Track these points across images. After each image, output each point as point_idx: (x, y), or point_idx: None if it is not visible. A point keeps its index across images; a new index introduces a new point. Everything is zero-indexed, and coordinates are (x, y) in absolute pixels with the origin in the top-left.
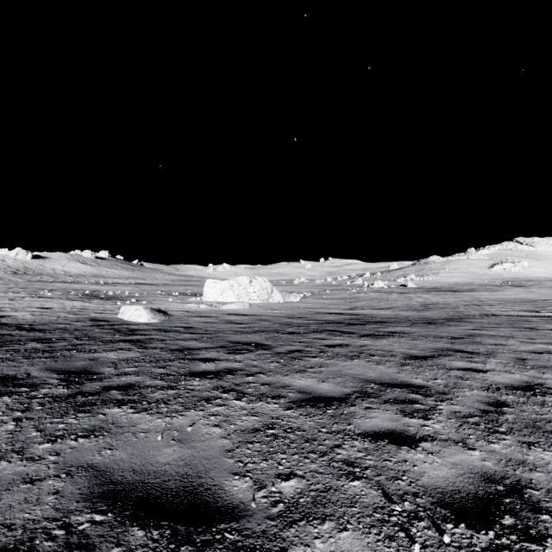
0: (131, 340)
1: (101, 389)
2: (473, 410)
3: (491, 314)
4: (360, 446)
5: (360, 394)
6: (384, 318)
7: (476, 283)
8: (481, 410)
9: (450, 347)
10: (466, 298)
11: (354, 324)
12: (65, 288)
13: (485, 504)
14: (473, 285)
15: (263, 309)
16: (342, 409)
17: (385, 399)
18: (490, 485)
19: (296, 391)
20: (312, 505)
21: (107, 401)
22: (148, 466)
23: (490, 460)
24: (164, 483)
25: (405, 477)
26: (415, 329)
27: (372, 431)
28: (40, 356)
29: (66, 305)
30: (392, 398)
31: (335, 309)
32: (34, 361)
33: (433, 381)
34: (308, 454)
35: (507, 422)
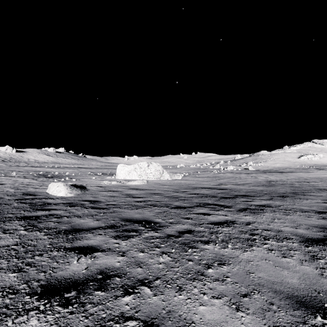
0: (31, 217)
1: None
2: None
3: (322, 189)
4: None
5: None
6: (246, 192)
7: (292, 167)
8: None
9: None
10: (293, 177)
11: (227, 198)
12: (29, 170)
13: None
14: (291, 168)
15: (156, 184)
16: None
17: None
18: None
19: None
20: None
21: None
22: None
23: None
24: None
25: None
26: (277, 202)
27: None
28: None
29: (17, 182)
30: None
31: (207, 184)
32: None
33: None
34: None
35: None
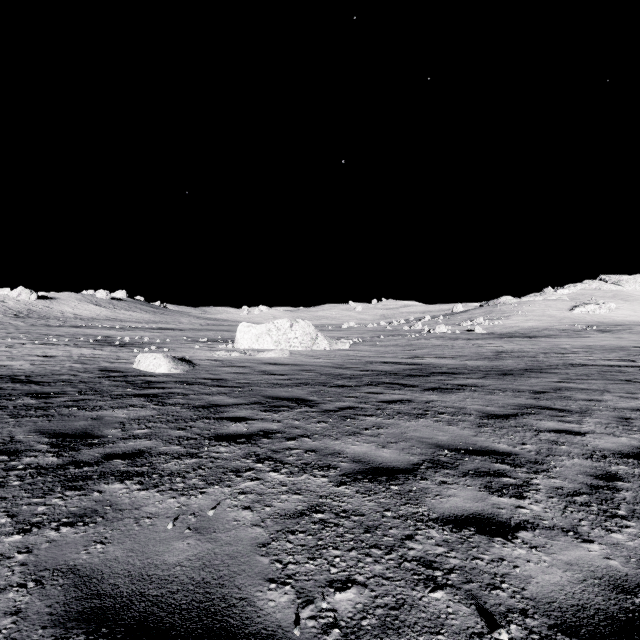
0: (146, 394)
1: (101, 457)
2: (579, 486)
3: (577, 364)
4: (439, 537)
5: (432, 464)
6: (450, 369)
7: (555, 328)
8: (589, 486)
9: (535, 403)
10: (545, 345)
11: (416, 376)
12: (75, 333)
13: (623, 627)
14: (552, 330)
15: (306, 357)
16: (410, 484)
17: (463, 471)
18: (624, 596)
19: (349, 459)
20: (380, 632)
21: (106, 474)
22: (151, 568)
23: (615, 557)
24: (171, 596)
25: (506, 584)
26: (489, 381)
27: (452, 515)
28: (32, 415)
29: (73, 353)
30: (473, 468)
31: (392, 357)
32: (23, 421)
33: (521, 447)
34: (369, 549)
35: (626, 501)
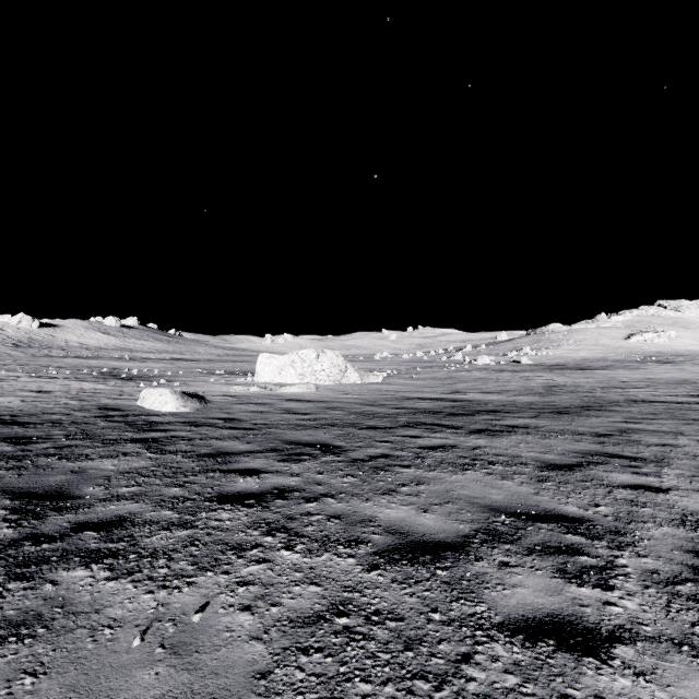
0: (145, 439)
1: (69, 528)
2: (679, 568)
3: (640, 400)
4: (507, 657)
5: (487, 536)
6: (497, 406)
7: (610, 358)
8: (691, 568)
9: (600, 449)
10: (601, 379)
11: (459, 415)
12: (78, 365)
13: None
14: (607, 360)
15: (334, 393)
16: (462, 567)
17: (528, 546)
18: None
19: (383, 530)
20: None
21: (70, 553)
22: None
23: None
24: None
25: None
26: (543, 421)
27: (521, 619)
28: (1, 467)
29: (72, 388)
30: (539, 542)
31: (430, 392)
32: None
33: (594, 509)
34: (412, 680)
35: None
